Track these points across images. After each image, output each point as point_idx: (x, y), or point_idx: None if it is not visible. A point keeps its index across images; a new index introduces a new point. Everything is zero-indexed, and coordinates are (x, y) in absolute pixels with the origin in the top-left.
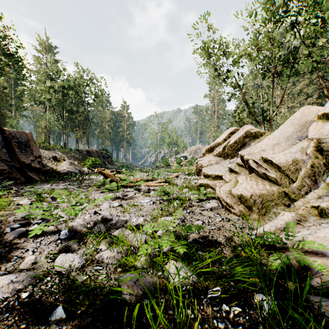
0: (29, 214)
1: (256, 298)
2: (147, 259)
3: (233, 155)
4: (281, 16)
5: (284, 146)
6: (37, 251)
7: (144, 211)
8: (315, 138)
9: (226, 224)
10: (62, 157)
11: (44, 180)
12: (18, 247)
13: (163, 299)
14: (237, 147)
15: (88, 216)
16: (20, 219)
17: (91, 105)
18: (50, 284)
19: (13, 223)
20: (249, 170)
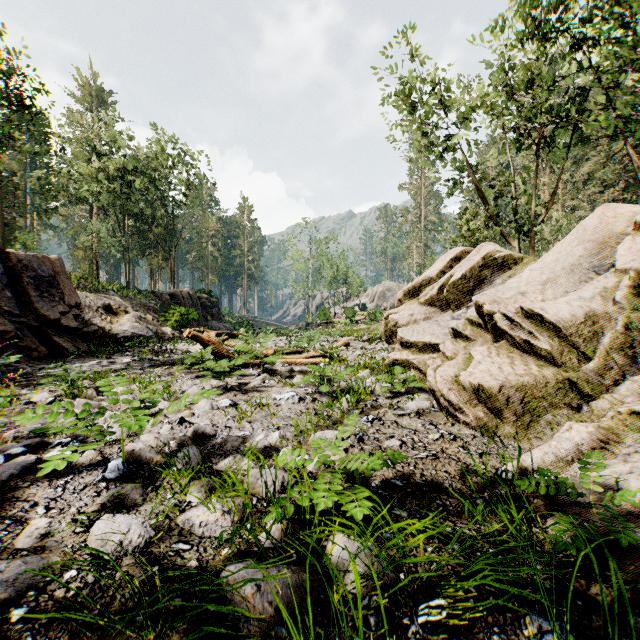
0: (47, 423)
1: (530, 631)
2: (285, 530)
3: (458, 303)
4: (554, 28)
5: (564, 285)
6: (56, 507)
7: (281, 417)
8: (633, 269)
9: (449, 447)
10: (123, 306)
11: (86, 352)
12: (17, 497)
13: (320, 627)
14: (468, 286)
15: (166, 429)
16: (28, 435)
17: (179, 205)
18: (74, 586)
19: (13, 445)
20: (494, 334)
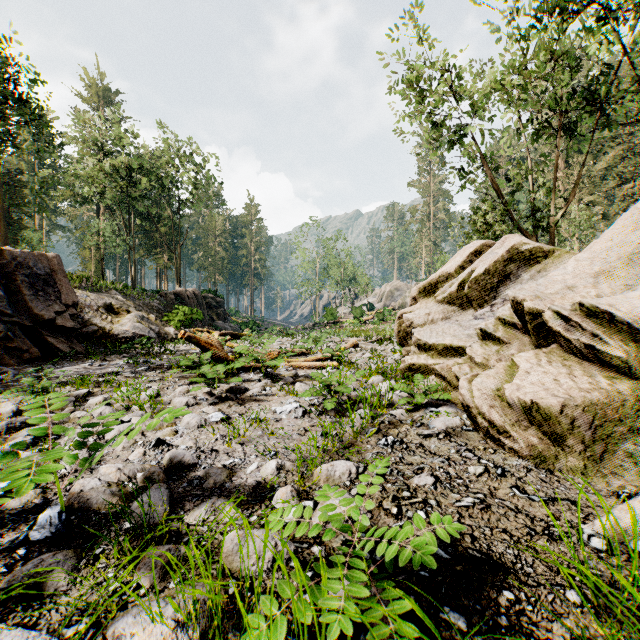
0: None
1: None
2: None
3: (481, 301)
4: (579, 6)
5: (622, 277)
6: None
7: (280, 437)
8: None
9: (499, 487)
10: (125, 306)
11: (82, 353)
12: None
13: None
14: (491, 282)
15: (137, 454)
16: None
17: (184, 204)
18: None
19: None
20: (536, 336)
